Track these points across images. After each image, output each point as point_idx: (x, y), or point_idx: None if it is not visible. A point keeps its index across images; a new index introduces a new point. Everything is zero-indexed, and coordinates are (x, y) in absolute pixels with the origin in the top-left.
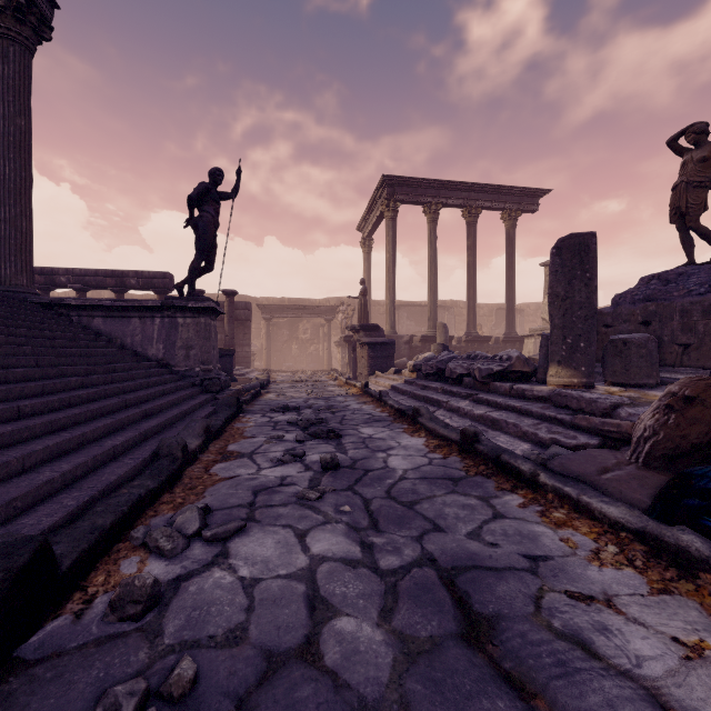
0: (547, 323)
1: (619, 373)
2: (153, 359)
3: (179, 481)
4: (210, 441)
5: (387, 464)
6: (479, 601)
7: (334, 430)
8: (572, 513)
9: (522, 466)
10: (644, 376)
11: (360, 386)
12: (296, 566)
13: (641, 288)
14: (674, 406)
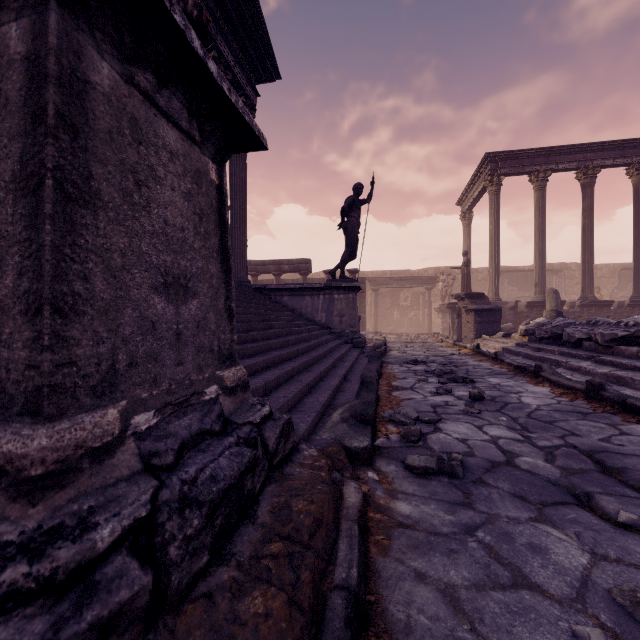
0: None
1: None
2: (319, 323)
3: (379, 398)
4: (378, 379)
5: (521, 401)
6: (611, 463)
7: (467, 378)
8: None
9: None
10: None
11: (471, 347)
12: (484, 438)
13: None
14: None
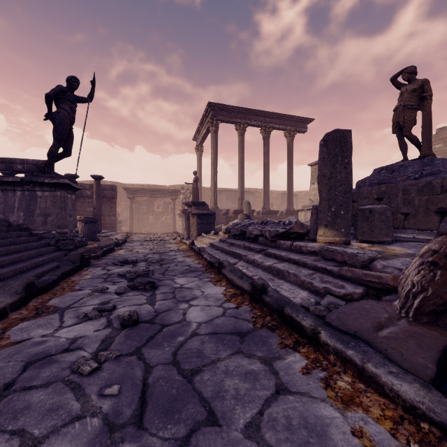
0: (312, 202)
1: (366, 233)
2: (14, 224)
3: None
4: (34, 296)
5: (185, 317)
6: None
7: (153, 281)
8: (357, 383)
9: (303, 321)
10: (384, 235)
11: (188, 243)
12: None
13: (375, 175)
14: (439, 262)
